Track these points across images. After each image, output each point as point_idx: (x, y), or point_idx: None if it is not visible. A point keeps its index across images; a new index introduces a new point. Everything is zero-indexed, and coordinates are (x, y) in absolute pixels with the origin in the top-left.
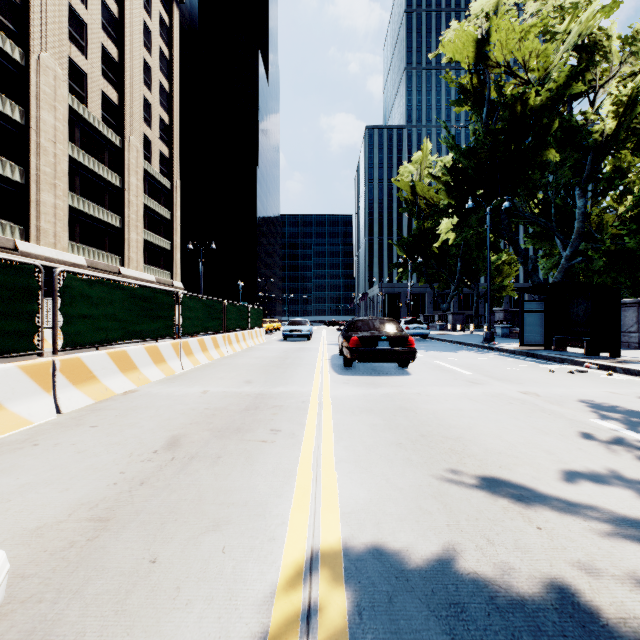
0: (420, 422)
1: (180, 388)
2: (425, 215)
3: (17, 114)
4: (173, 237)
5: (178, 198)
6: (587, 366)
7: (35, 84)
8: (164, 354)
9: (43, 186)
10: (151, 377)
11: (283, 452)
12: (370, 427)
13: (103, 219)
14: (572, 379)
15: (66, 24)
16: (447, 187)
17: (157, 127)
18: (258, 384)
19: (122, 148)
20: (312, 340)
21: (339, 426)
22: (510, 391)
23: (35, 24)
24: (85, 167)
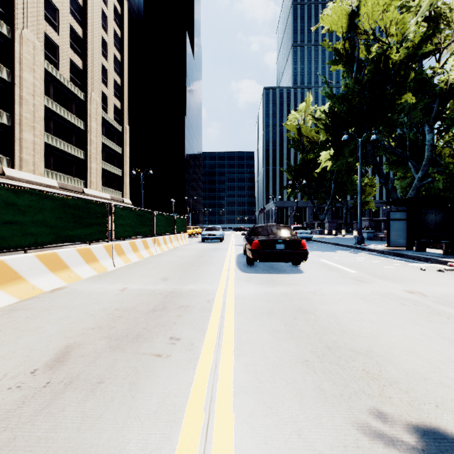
0: (322, 328)
1: (103, 285)
2: (307, 150)
3: (5, 74)
4: (124, 167)
5: (127, 138)
6: (451, 265)
7: (18, 52)
8: (96, 255)
9: (25, 128)
10: (83, 275)
11: (175, 374)
12: (272, 335)
13: (71, 153)
14: (445, 277)
15: (42, 8)
16: (325, 127)
17: (112, 87)
18: (172, 281)
19: (85, 101)
20: (223, 242)
21: (240, 333)
22: (396, 290)
23: (18, 7)
24: (57, 114)
